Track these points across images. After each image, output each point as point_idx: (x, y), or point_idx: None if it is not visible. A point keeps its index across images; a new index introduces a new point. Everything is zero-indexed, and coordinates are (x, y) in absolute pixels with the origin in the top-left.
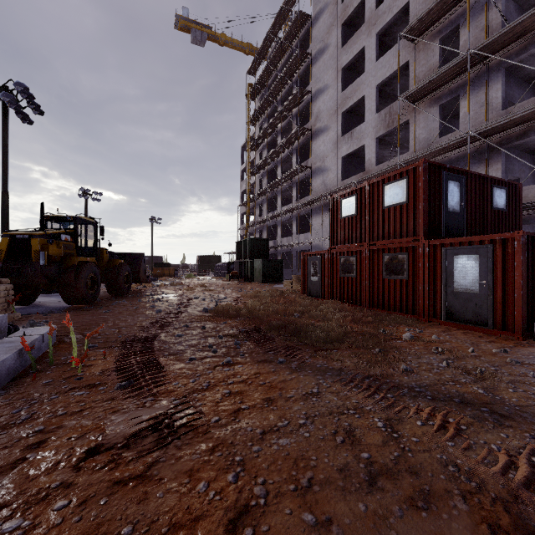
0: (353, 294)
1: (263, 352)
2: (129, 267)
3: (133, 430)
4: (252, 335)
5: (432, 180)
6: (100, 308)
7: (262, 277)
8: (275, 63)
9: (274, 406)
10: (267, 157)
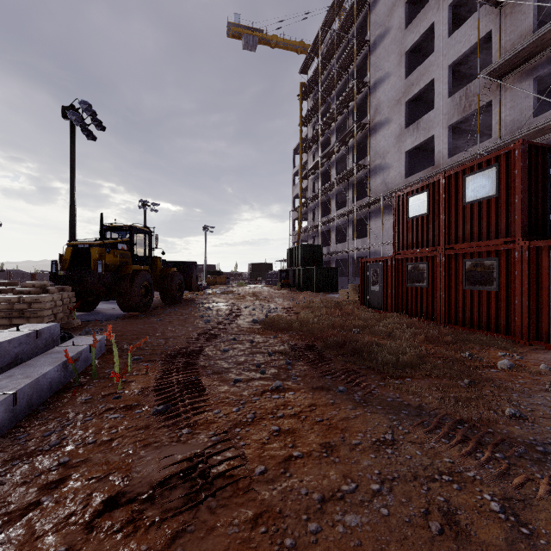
0: (423, 307)
1: (319, 376)
2: (181, 276)
3: (161, 476)
4: (306, 353)
5: (533, 165)
6: (153, 316)
7: (315, 285)
8: (329, 57)
9: (336, 457)
10: (320, 158)
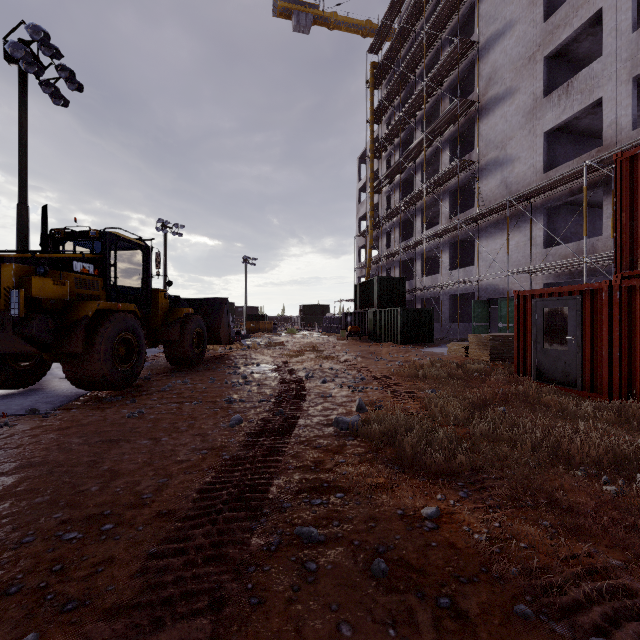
0: None
1: None
2: (201, 321)
3: None
4: None
5: None
6: (131, 401)
7: (401, 335)
8: (412, 21)
9: None
10: (400, 160)
